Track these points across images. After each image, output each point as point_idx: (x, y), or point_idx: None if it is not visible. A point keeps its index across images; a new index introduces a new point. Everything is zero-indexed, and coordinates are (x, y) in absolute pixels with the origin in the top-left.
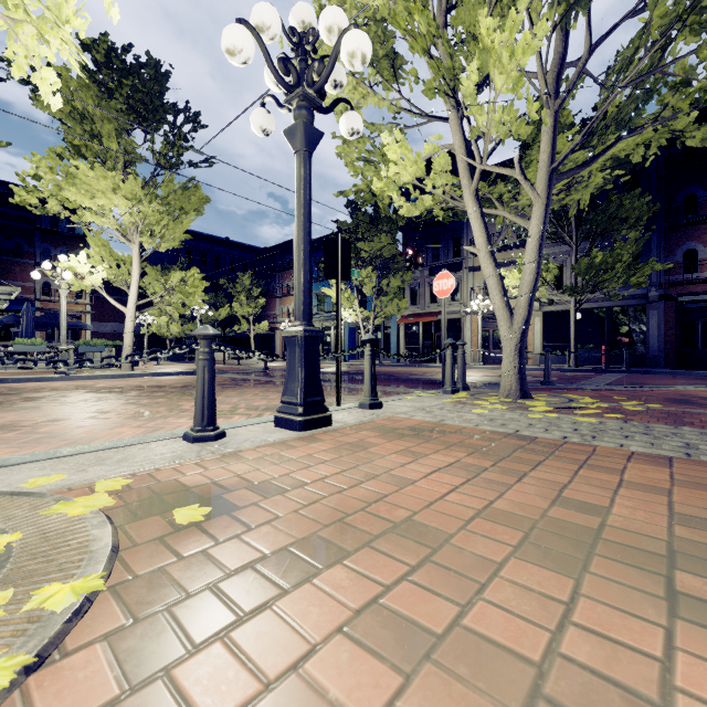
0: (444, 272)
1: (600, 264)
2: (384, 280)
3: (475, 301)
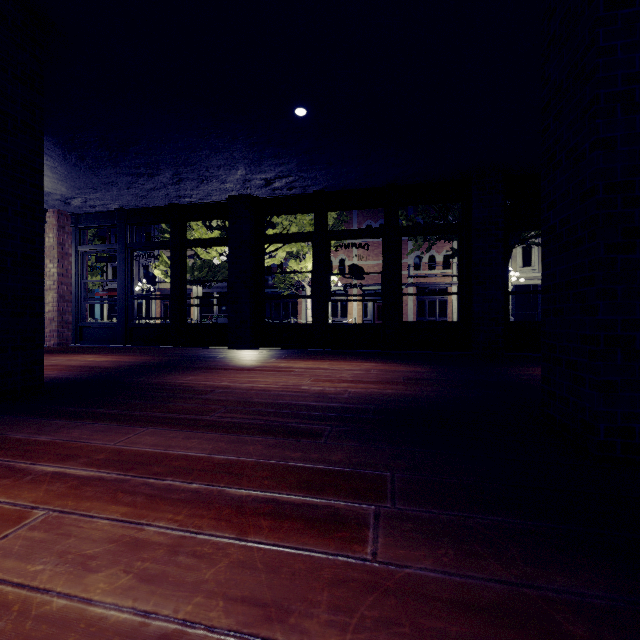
0: None
1: (201, 267)
2: None
3: (139, 283)
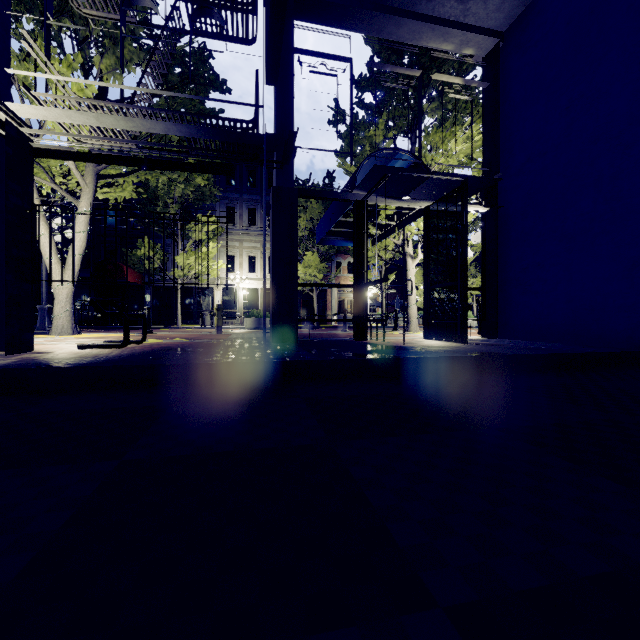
0: None
1: None
2: None
3: None
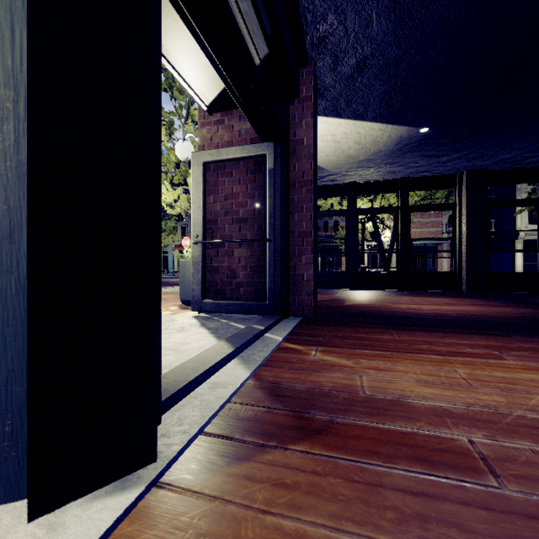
0: (187, 237)
1: None
2: (163, 221)
3: None
